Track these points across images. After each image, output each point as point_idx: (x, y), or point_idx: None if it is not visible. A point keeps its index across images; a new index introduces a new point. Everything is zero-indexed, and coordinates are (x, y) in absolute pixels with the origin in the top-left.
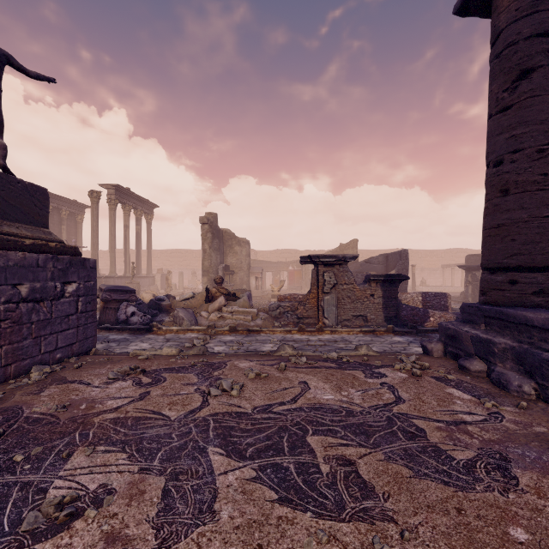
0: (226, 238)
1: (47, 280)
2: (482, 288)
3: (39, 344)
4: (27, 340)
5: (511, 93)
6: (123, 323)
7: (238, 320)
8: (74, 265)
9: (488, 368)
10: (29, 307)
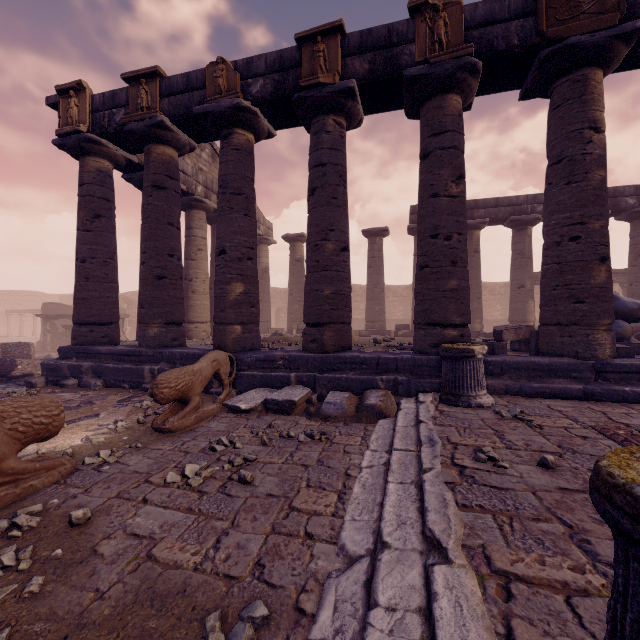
0: None
1: None
2: (74, 336)
3: None
4: None
5: (91, 223)
6: None
7: None
8: None
9: (79, 381)
10: None
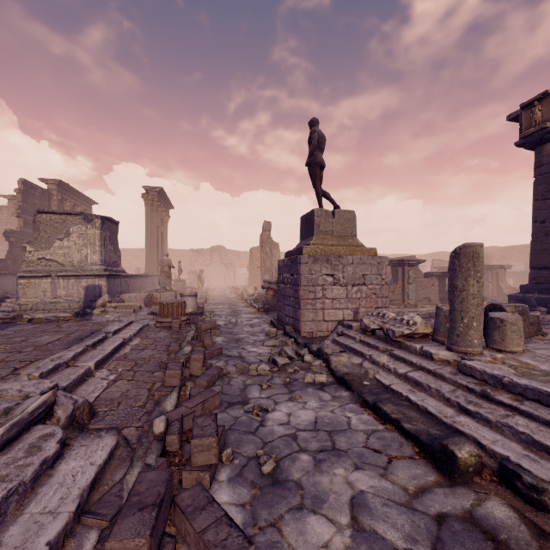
0: None
1: None
2: (534, 277)
3: None
4: None
5: (549, 193)
6: None
7: None
8: None
9: (547, 309)
10: None
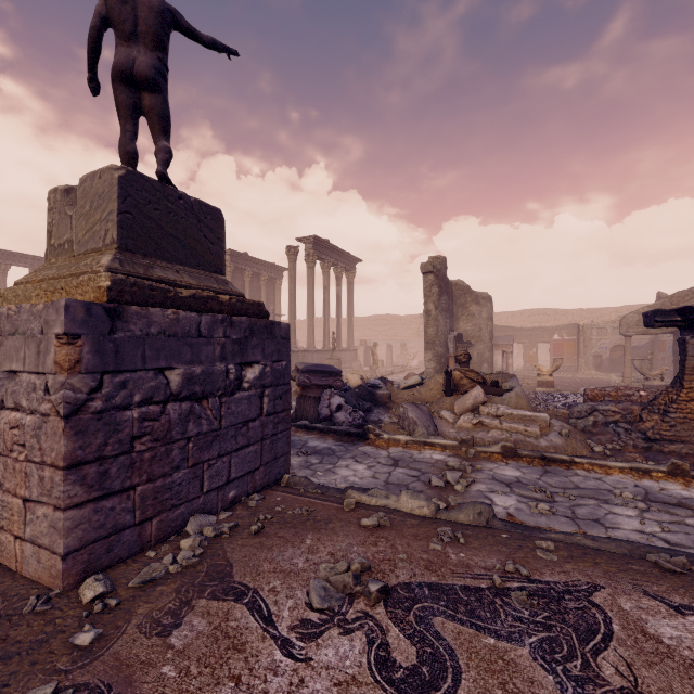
0: (456, 294)
1: (214, 361)
2: None
3: (199, 476)
4: (180, 470)
5: None
6: (326, 421)
7: (512, 432)
8: (256, 333)
9: None
10: (183, 410)
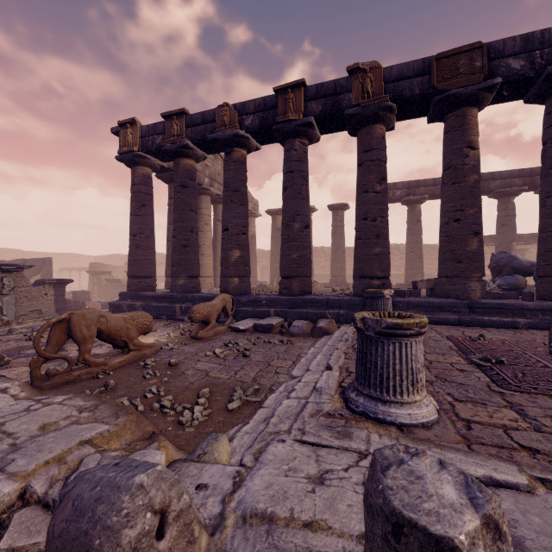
0: None
1: None
2: (129, 285)
3: None
4: None
5: (139, 210)
6: None
7: None
8: None
9: None
10: None
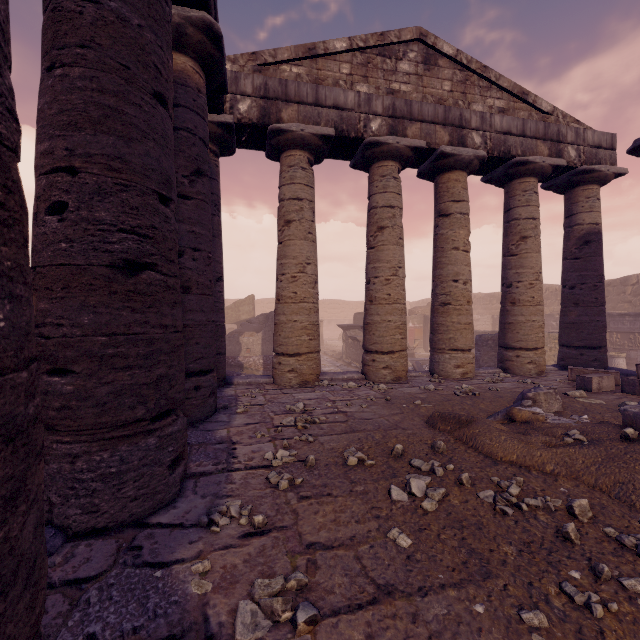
0: None
1: None
2: None
3: None
4: None
5: None
6: None
7: None
8: None
9: None
10: None
